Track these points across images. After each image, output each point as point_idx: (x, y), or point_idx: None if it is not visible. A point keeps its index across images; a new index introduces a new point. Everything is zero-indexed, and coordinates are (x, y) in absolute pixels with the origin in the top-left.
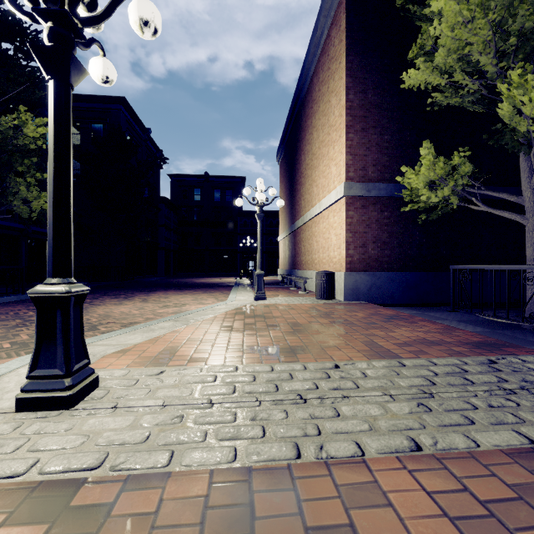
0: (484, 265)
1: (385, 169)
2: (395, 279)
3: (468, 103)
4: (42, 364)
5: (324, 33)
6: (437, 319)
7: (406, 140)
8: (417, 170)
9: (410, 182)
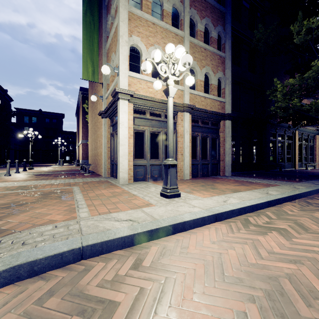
0: None
1: None
2: None
3: None
4: (30, 166)
5: (80, 99)
6: None
7: None
8: None
9: None
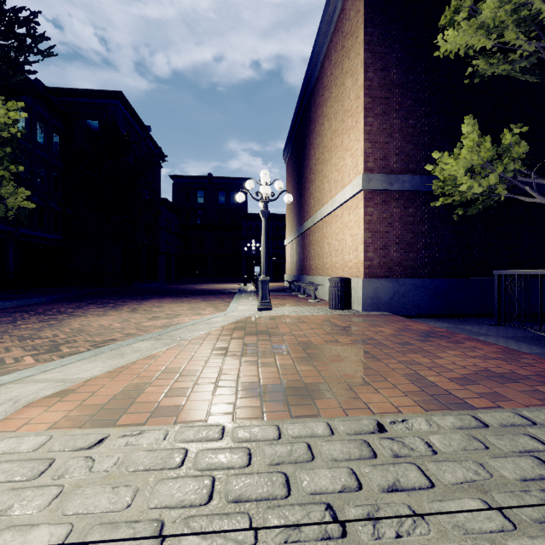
0: (543, 270)
1: (410, 159)
2: (421, 286)
3: (517, 72)
4: None
5: (338, 8)
6: (478, 334)
7: (434, 125)
8: (456, 153)
9: (442, 171)
